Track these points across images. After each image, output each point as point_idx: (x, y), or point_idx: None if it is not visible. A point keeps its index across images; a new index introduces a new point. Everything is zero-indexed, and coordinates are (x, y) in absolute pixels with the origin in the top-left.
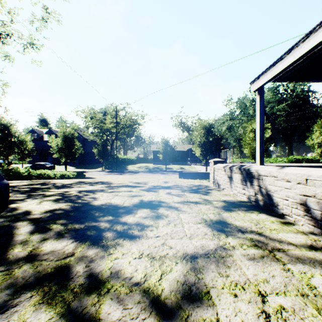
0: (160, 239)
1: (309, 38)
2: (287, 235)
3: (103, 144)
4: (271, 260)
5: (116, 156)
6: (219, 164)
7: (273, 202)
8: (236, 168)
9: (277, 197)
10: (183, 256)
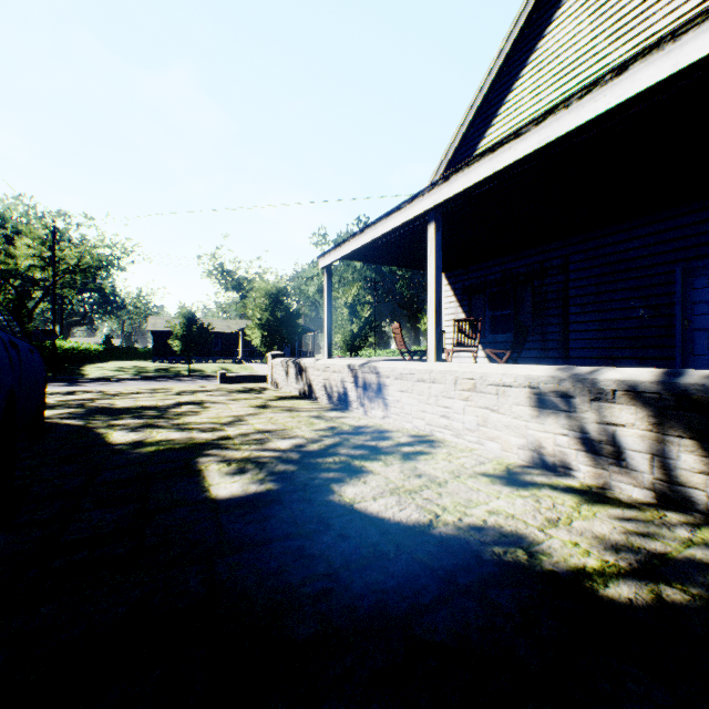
0: (214, 414)
1: (356, 239)
2: (308, 406)
3: (10, 310)
4: (287, 412)
5: (55, 342)
6: (278, 359)
7: (313, 390)
8: (292, 362)
9: (315, 385)
10: (233, 416)
